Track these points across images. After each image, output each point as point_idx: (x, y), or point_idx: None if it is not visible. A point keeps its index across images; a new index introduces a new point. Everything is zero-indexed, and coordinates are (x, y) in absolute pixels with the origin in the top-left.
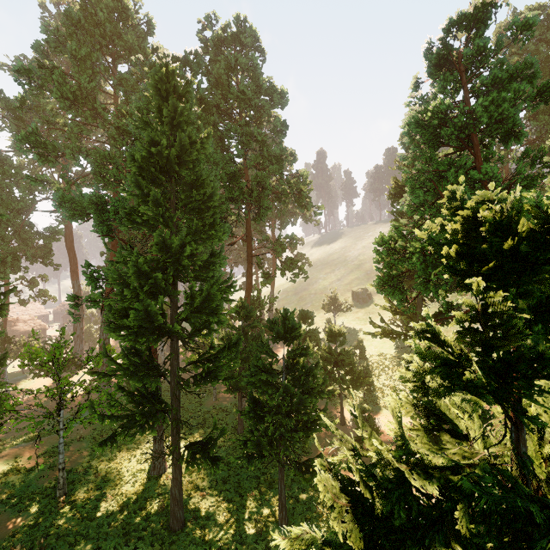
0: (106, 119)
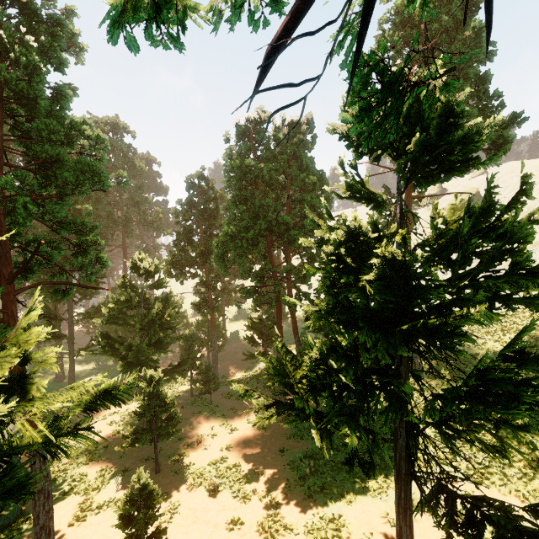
0: None
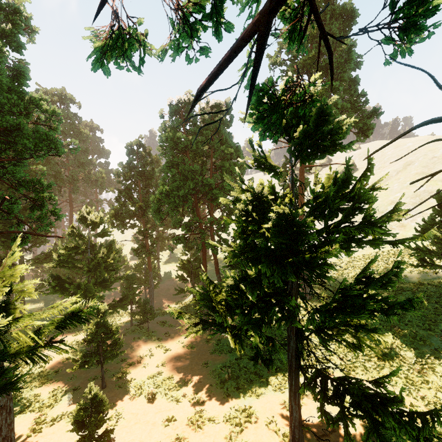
0: None
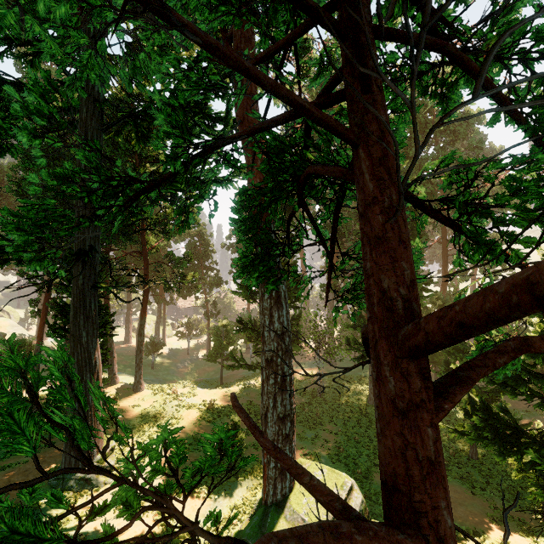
0: None
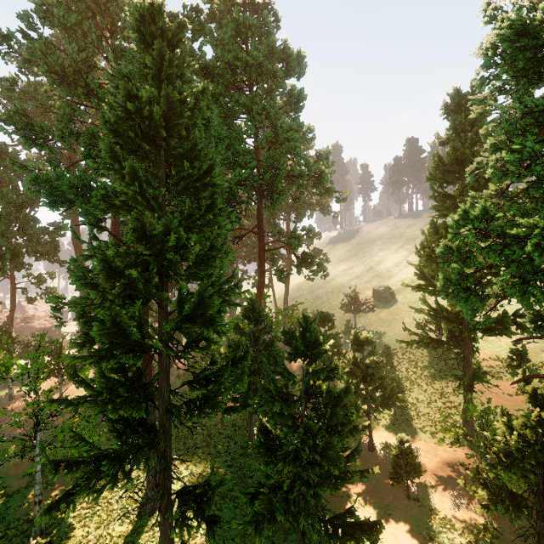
0: (100, 97)
